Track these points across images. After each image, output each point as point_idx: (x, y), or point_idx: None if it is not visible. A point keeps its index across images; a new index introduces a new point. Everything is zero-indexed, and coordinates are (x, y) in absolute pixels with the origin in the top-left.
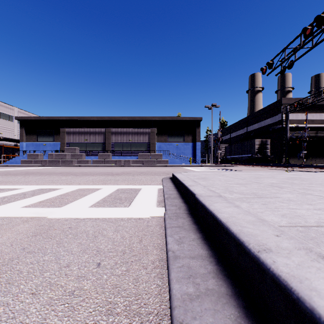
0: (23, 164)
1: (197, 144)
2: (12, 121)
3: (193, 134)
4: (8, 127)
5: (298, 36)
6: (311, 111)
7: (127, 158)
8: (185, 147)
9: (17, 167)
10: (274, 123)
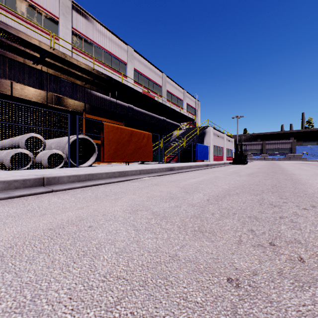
0: None
1: None
2: None
3: None
4: None
5: None
6: None
7: (277, 157)
8: None
9: None
10: None
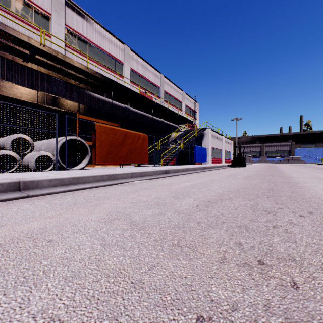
0: None
1: None
2: None
3: None
4: None
5: None
6: None
7: (276, 159)
8: (316, 151)
9: None
10: None
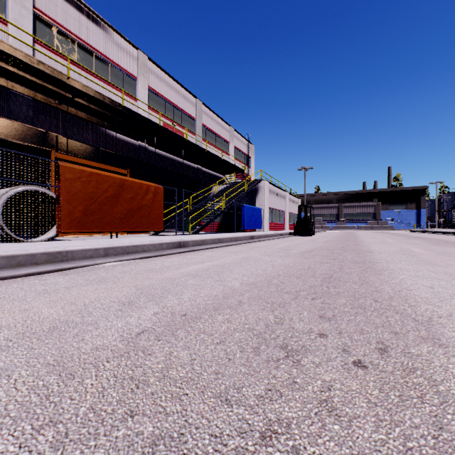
0: None
1: (422, 210)
2: None
3: (416, 202)
4: None
5: None
6: None
7: (357, 225)
8: (408, 214)
9: None
10: None
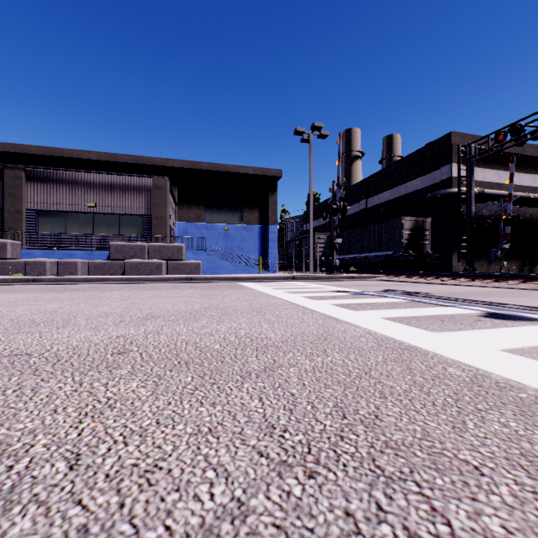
0: None
1: (271, 228)
2: None
3: (261, 208)
4: None
5: None
6: (497, 165)
7: (75, 257)
8: (245, 235)
9: None
10: (430, 186)
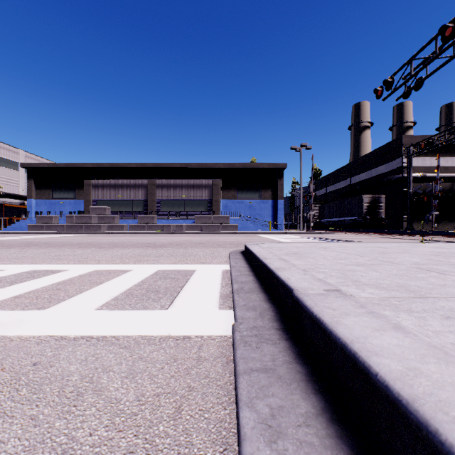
0: (31, 231)
1: (279, 201)
2: (17, 169)
3: (273, 188)
4: (12, 179)
5: (432, 40)
6: (444, 154)
7: (179, 222)
8: (262, 206)
9: (20, 235)
10: (390, 171)
